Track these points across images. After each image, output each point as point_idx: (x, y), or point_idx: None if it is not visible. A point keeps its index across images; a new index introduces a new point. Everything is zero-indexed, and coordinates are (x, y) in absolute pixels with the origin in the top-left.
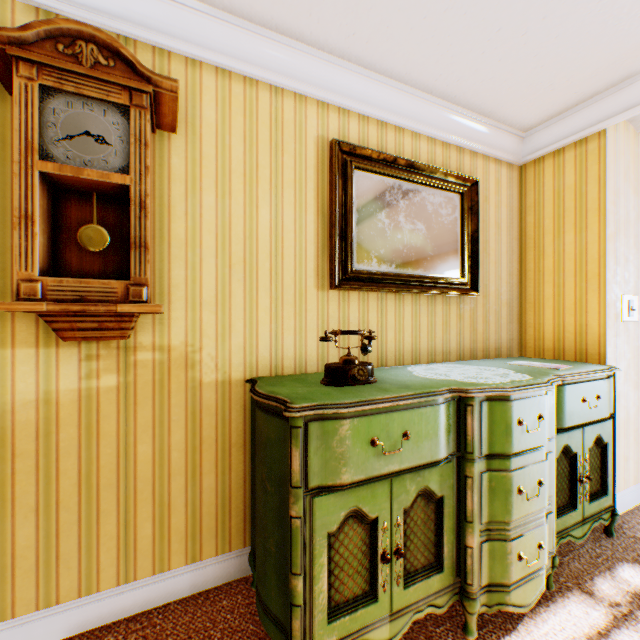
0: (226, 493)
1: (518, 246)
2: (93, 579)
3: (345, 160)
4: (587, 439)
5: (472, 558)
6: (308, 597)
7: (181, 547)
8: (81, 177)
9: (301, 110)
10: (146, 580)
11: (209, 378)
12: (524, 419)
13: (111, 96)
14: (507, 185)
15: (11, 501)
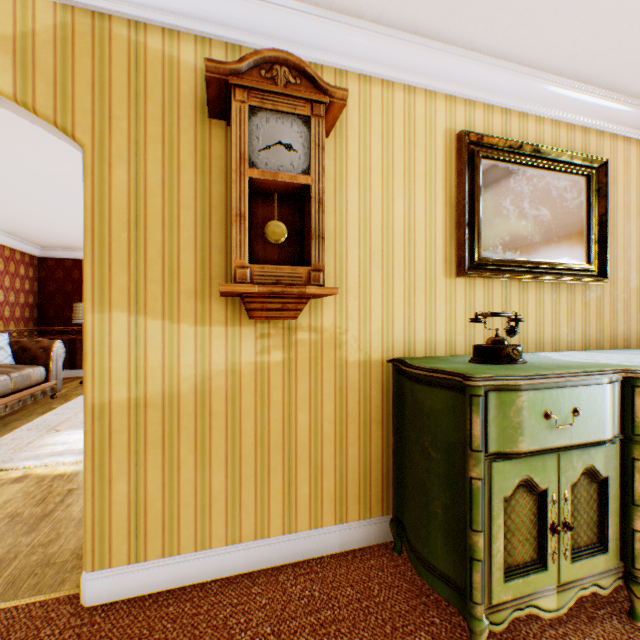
0: (366, 464)
1: None
2: (265, 526)
3: (472, 150)
4: None
5: None
6: (486, 554)
7: (330, 508)
8: (276, 180)
9: (430, 106)
10: (304, 533)
11: (353, 358)
12: None
13: (297, 109)
14: (636, 164)
15: (208, 452)
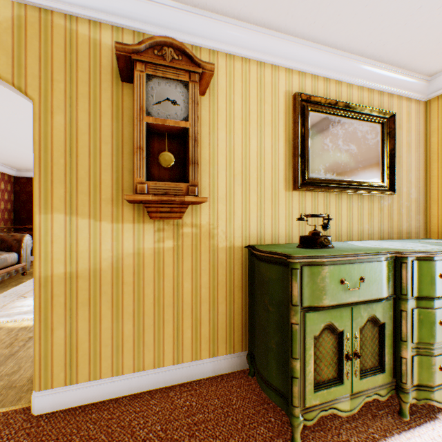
0: (231, 316)
1: (423, 159)
2: (161, 359)
3: (303, 105)
4: None
5: (406, 365)
6: (302, 374)
7: (206, 346)
8: (165, 124)
9: (275, 75)
10: (188, 363)
11: (222, 245)
12: None
13: (179, 77)
14: (415, 116)
15: (121, 309)
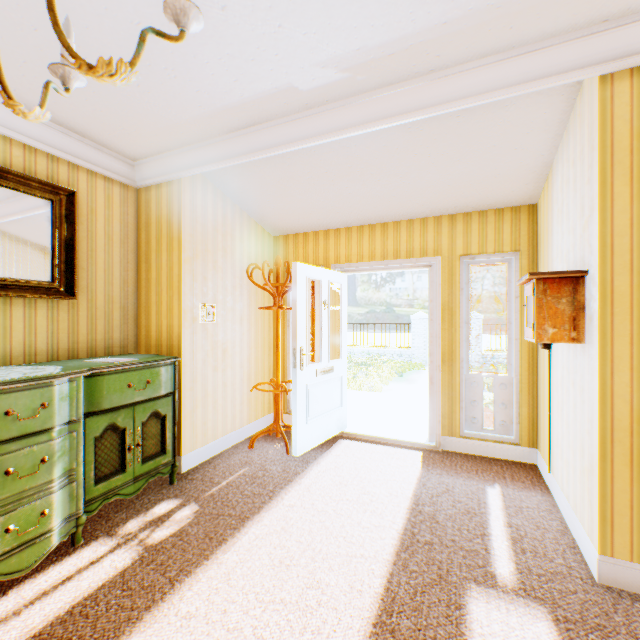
0: None
1: (137, 258)
2: None
3: None
4: (142, 415)
5: None
6: None
7: None
8: None
9: None
10: None
11: None
12: (20, 409)
13: None
14: (122, 203)
15: None
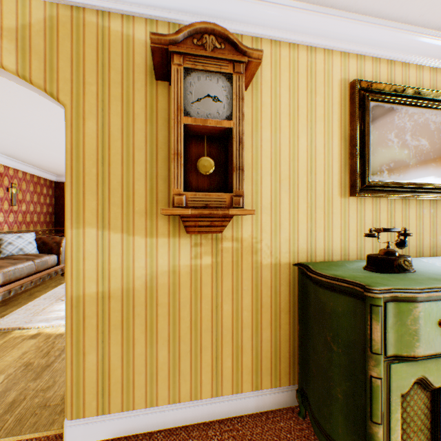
0: (277, 344)
1: None
2: (198, 390)
3: (362, 95)
4: None
5: None
6: None
7: (248, 378)
8: (205, 125)
9: (328, 61)
10: (228, 397)
11: (266, 261)
12: None
13: (222, 68)
14: None
15: (155, 333)
